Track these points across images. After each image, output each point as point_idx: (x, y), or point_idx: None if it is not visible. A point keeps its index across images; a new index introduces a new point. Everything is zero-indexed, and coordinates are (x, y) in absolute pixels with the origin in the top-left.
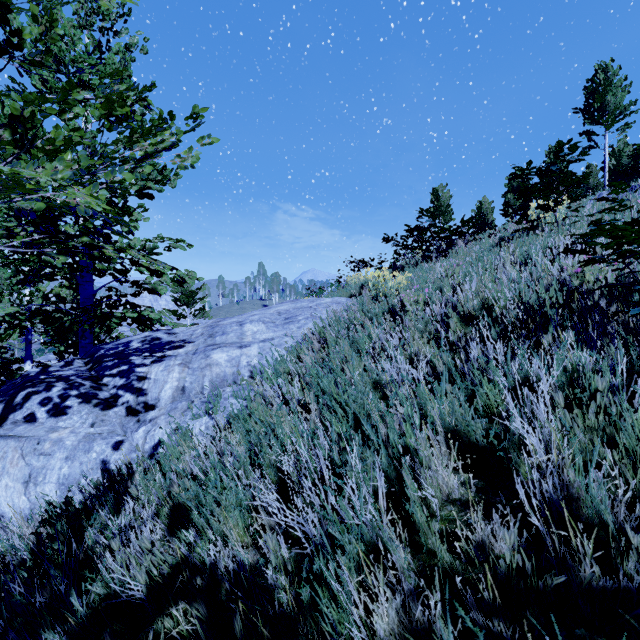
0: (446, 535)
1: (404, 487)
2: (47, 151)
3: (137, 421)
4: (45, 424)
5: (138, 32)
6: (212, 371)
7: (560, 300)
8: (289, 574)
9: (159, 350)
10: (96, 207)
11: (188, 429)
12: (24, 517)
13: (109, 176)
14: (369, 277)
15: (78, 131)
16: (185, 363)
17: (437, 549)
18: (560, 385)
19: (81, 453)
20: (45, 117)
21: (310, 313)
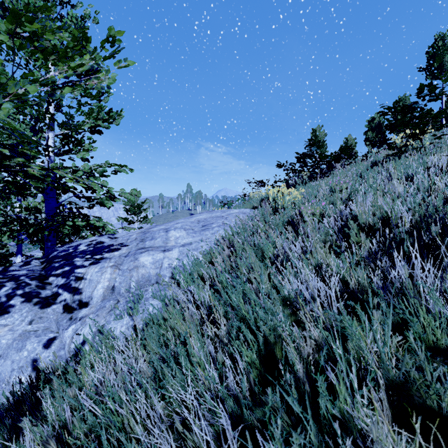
0: None
1: None
2: None
3: (70, 318)
4: None
5: (90, 5)
6: (138, 272)
7: None
8: None
9: (99, 252)
10: None
11: (110, 330)
12: None
13: (13, 89)
14: (269, 193)
15: None
16: (117, 265)
17: None
18: None
19: (13, 352)
20: None
21: (222, 221)
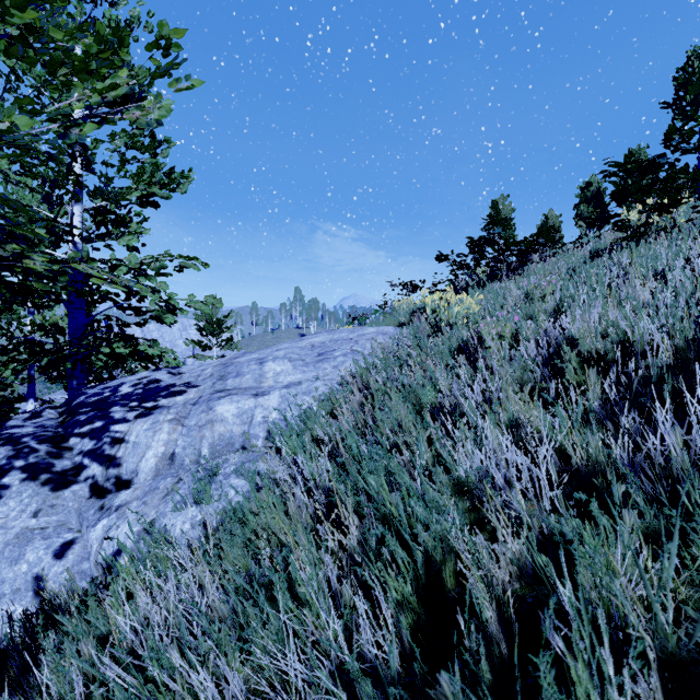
0: None
1: None
2: None
3: (100, 508)
4: None
5: (140, 3)
6: (214, 431)
7: None
8: None
9: (152, 397)
10: None
11: (165, 528)
12: None
13: None
14: (427, 301)
15: None
16: (179, 418)
17: None
18: None
19: (5, 564)
20: None
21: (350, 347)
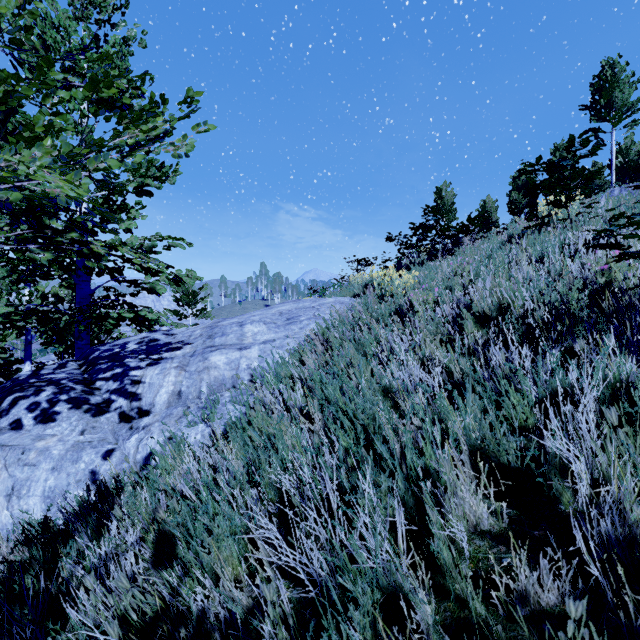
0: (477, 578)
1: (423, 516)
2: (26, 137)
3: (130, 428)
4: (32, 431)
5: (136, 25)
6: (210, 374)
7: (585, 299)
8: (290, 626)
9: (156, 352)
10: (68, 192)
11: (183, 438)
12: (6, 533)
13: (93, 163)
14: (374, 276)
15: (60, 114)
16: (182, 366)
17: (467, 597)
18: (600, 396)
19: (68, 463)
20: (21, 97)
21: (313, 313)
